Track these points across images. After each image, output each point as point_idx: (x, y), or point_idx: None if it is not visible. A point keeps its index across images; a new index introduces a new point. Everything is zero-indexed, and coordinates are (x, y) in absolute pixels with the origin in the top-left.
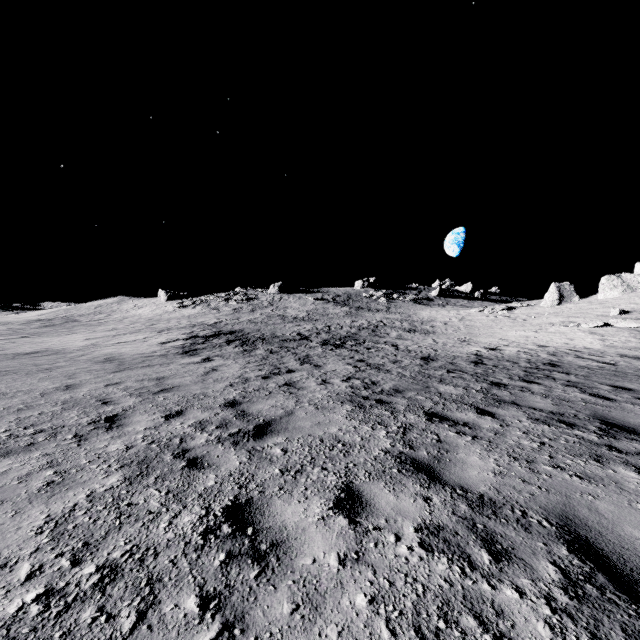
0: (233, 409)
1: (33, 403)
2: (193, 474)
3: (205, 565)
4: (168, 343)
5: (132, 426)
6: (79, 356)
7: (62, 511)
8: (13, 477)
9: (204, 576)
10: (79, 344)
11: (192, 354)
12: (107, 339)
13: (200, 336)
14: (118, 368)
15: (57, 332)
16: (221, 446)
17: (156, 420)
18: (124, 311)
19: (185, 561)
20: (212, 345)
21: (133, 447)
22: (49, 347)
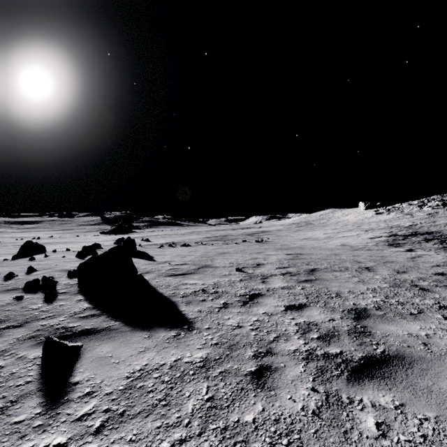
0: (443, 276)
1: (326, 258)
2: (425, 292)
3: (442, 312)
4: (375, 238)
5: (380, 272)
6: (326, 242)
7: (371, 288)
8: (344, 277)
9: (443, 314)
10: (322, 236)
11: (396, 246)
12: (335, 234)
13: (398, 235)
14: (352, 249)
15: (307, 229)
16: (439, 288)
17: (391, 272)
18: (336, 218)
19: (432, 309)
20: (411, 241)
21: (386, 279)
22: (309, 237)
